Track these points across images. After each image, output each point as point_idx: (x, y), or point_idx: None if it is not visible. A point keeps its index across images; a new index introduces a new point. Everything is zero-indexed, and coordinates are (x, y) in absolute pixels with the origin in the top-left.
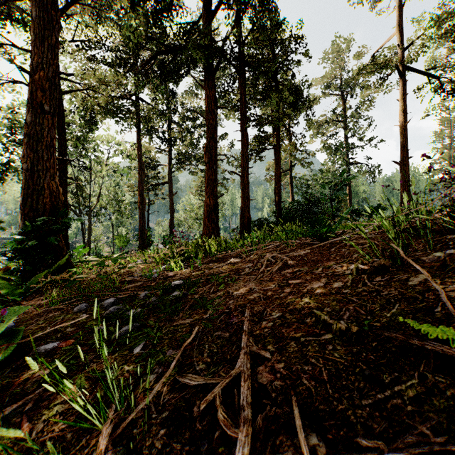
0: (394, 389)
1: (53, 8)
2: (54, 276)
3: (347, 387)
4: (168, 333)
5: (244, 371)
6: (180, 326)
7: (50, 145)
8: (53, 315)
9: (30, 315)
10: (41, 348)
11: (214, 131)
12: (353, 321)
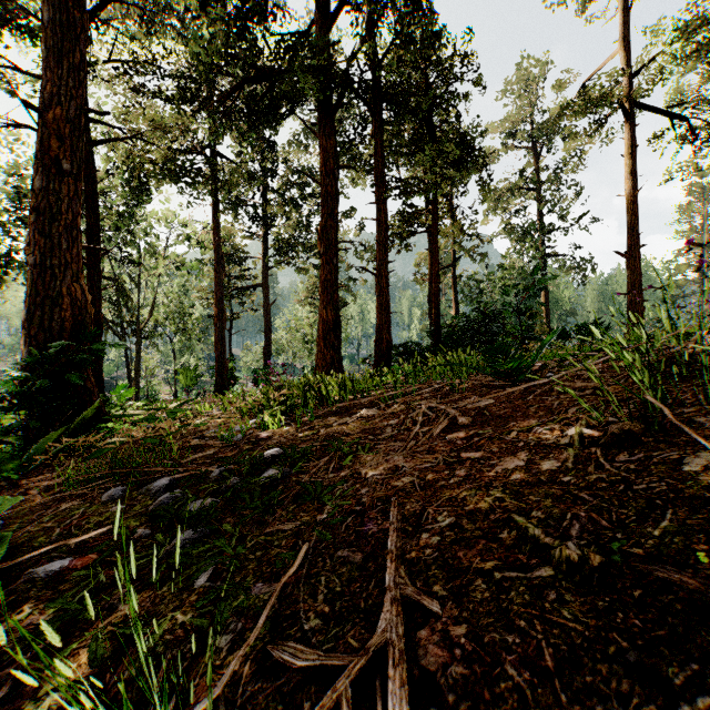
0: (695, 703)
1: (77, 7)
2: (77, 436)
3: (596, 689)
4: (257, 547)
5: (392, 641)
6: (278, 535)
7: (71, 225)
8: (69, 505)
9: (32, 505)
10: (40, 570)
11: (334, 205)
12: (590, 543)
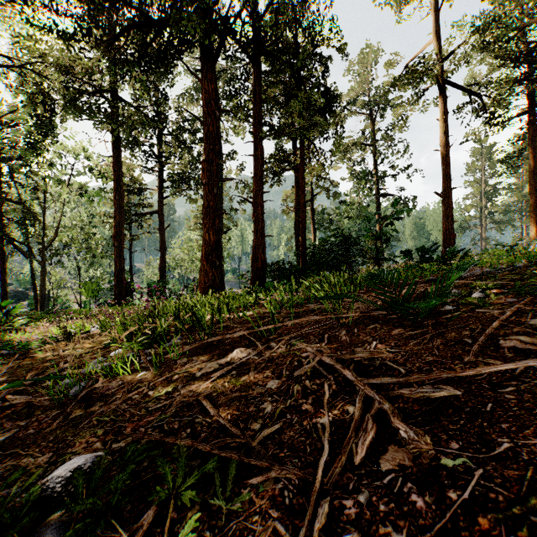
0: None
1: None
2: None
3: None
4: None
5: None
6: None
7: None
8: None
9: None
10: None
11: (215, 141)
12: None
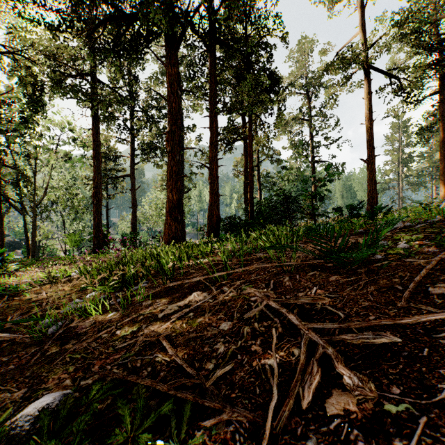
0: None
1: None
2: None
3: None
4: None
5: None
6: None
7: None
8: None
9: None
10: None
11: (178, 116)
12: None
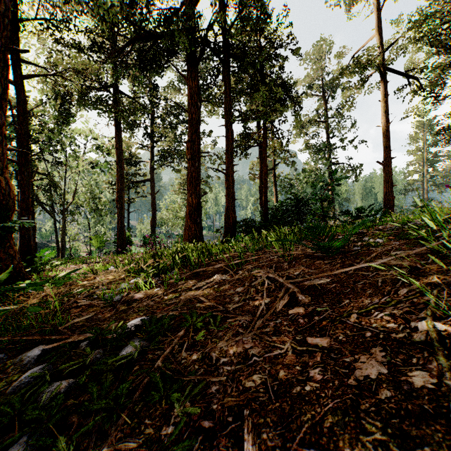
0: None
1: None
2: None
3: None
4: None
5: None
6: None
7: None
8: None
9: None
10: None
11: (197, 126)
12: None
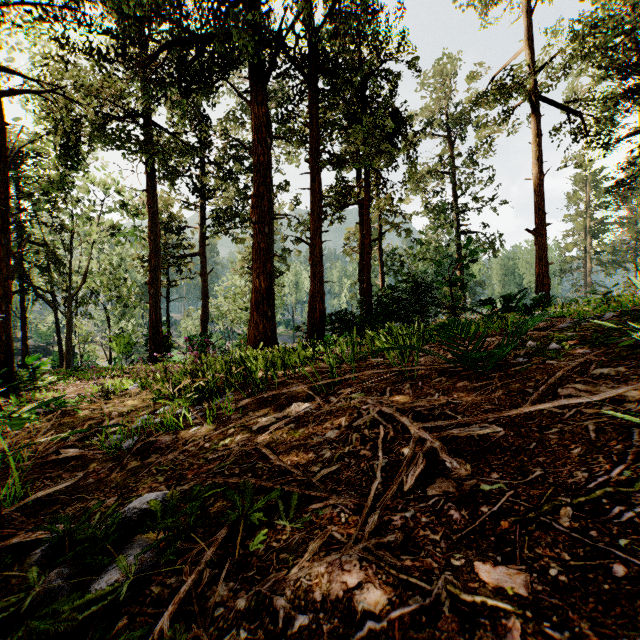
0: None
1: None
2: None
3: None
4: None
5: None
6: None
7: None
8: None
9: None
10: None
11: (267, 173)
12: None
